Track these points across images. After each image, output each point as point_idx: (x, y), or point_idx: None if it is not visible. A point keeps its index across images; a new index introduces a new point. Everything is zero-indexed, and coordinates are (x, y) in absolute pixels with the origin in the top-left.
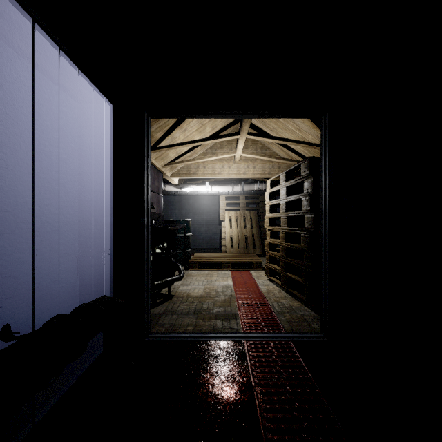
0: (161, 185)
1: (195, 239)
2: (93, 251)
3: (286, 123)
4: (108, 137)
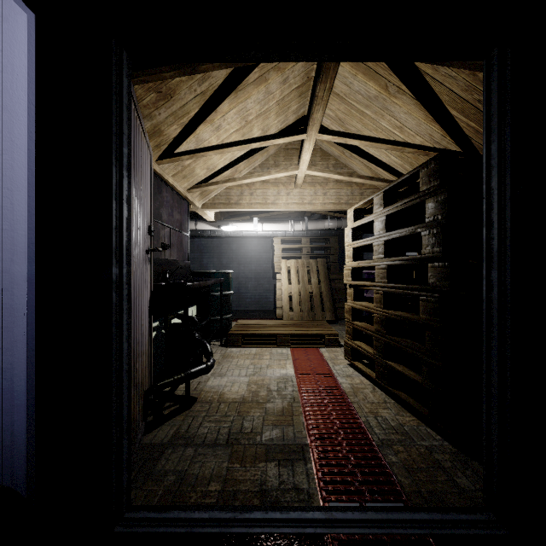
0: (185, 219)
1: (240, 298)
2: (2, 337)
3: (379, 118)
4: (21, 83)
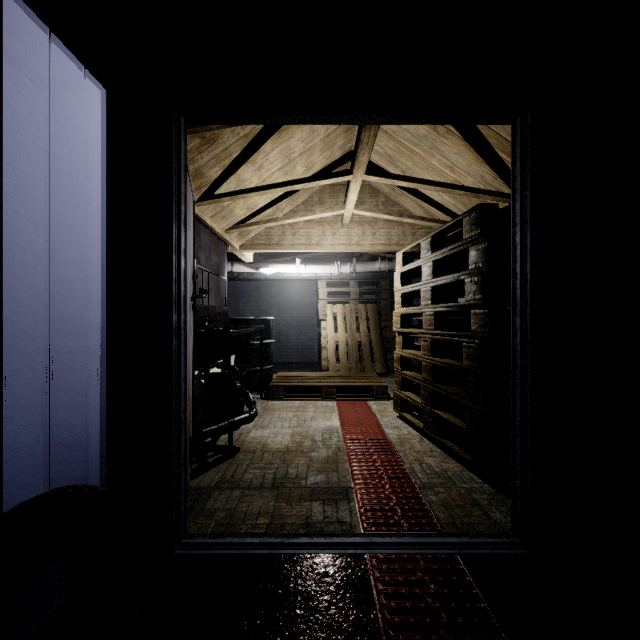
0: (223, 262)
1: (281, 349)
2: (72, 377)
3: (430, 157)
4: (95, 152)
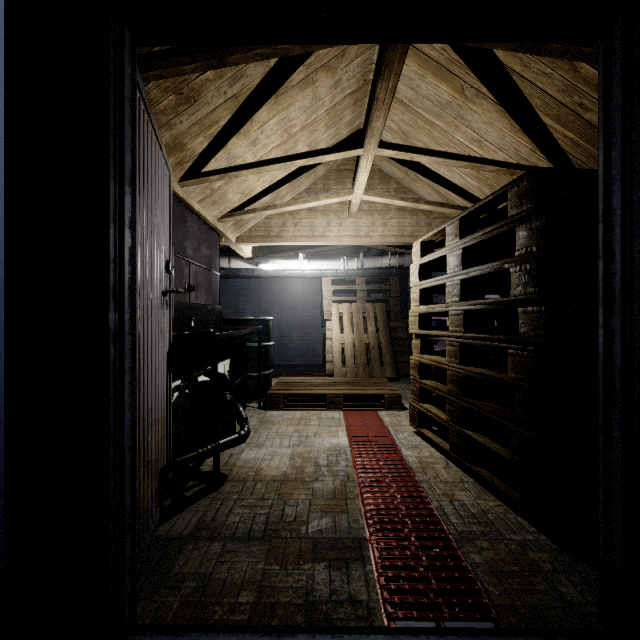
0: (216, 255)
1: (283, 350)
2: None
3: (453, 129)
4: None
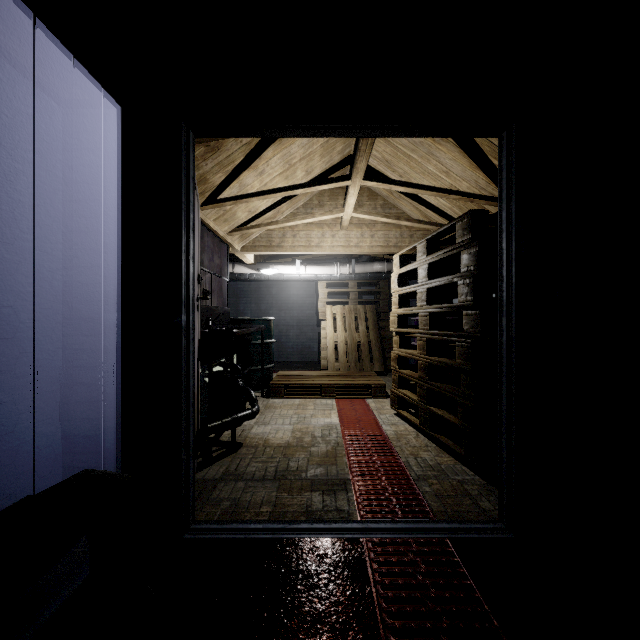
0: (225, 263)
1: (281, 348)
2: (88, 374)
3: (426, 162)
4: (111, 165)
